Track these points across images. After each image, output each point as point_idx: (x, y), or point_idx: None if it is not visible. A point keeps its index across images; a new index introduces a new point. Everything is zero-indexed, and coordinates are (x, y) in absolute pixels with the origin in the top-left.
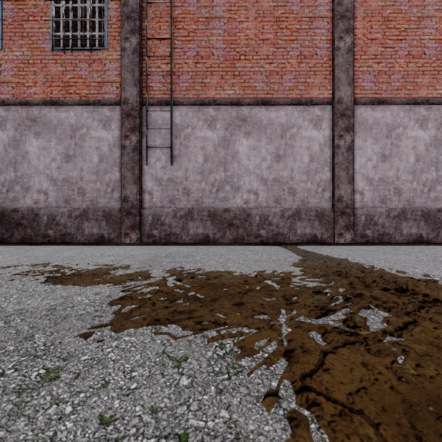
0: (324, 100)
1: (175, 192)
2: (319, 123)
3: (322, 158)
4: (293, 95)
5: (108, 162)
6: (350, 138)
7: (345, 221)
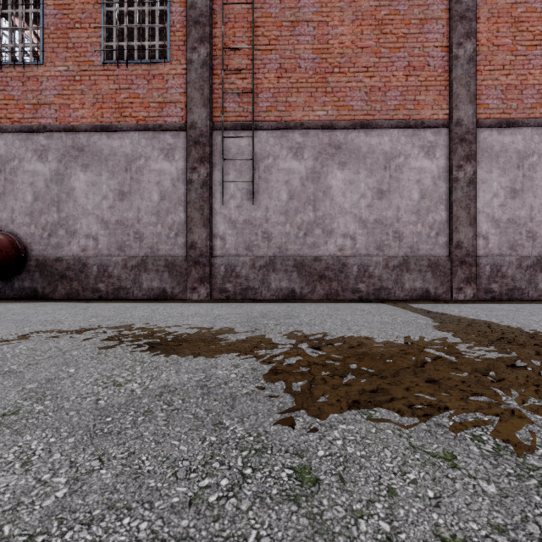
0: (438, 122)
1: (253, 237)
2: (432, 151)
3: (435, 194)
4: (399, 116)
5: (170, 200)
6: (472, 169)
7: (465, 272)
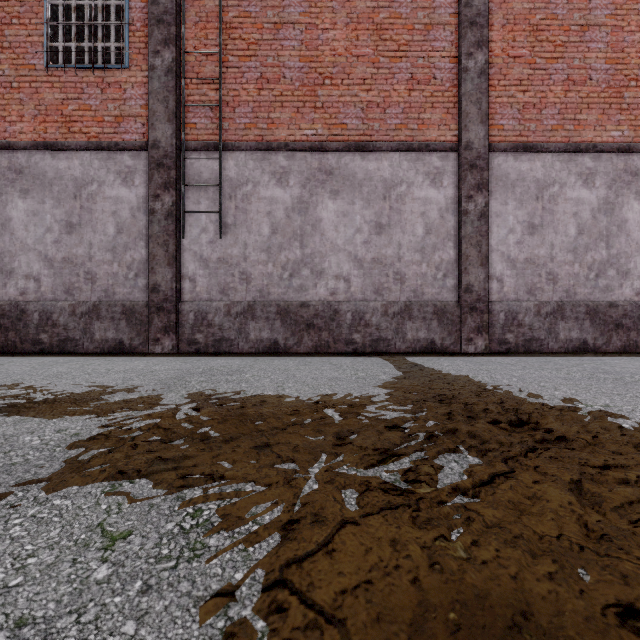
0: (445, 145)
1: (229, 278)
2: (439, 179)
3: (443, 229)
4: (401, 137)
5: (129, 234)
6: (483, 200)
7: (476, 320)
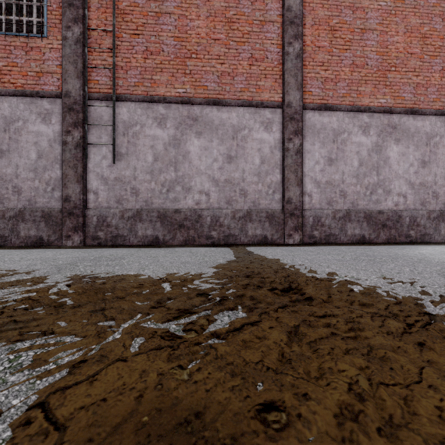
0: (274, 103)
1: (123, 192)
2: (270, 126)
3: (272, 160)
4: (244, 97)
5: (47, 159)
6: (299, 141)
7: (294, 222)
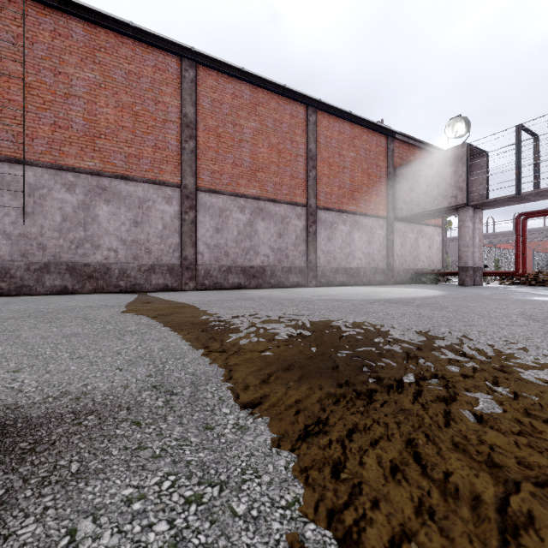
0: (174, 184)
1: (29, 247)
2: (171, 201)
3: (173, 227)
4: (149, 176)
5: None
6: (193, 215)
7: (190, 274)
